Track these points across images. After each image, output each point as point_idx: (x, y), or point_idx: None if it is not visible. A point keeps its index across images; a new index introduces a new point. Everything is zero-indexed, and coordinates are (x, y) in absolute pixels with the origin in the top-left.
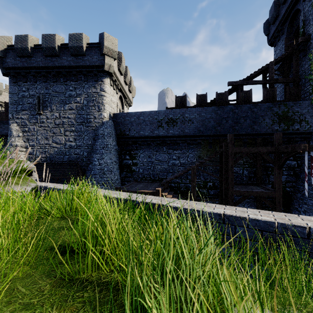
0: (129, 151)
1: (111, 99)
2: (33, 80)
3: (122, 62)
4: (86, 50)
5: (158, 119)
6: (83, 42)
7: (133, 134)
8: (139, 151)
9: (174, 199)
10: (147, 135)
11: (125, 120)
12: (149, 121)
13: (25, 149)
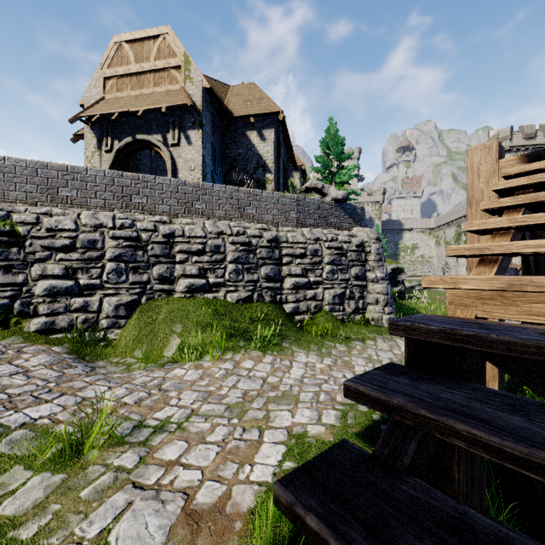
0: None
1: None
2: None
3: None
4: None
5: None
6: None
7: None
8: None
9: (147, 175)
10: None
11: None
12: None
13: None
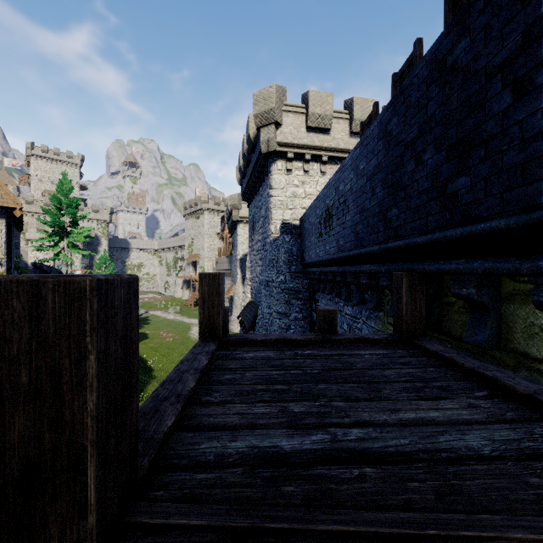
0: (314, 294)
1: (295, 192)
2: (250, 201)
3: (308, 110)
4: (257, 134)
5: (319, 215)
6: (250, 128)
7: (306, 257)
8: (319, 295)
9: None
10: (313, 259)
11: (304, 229)
12: (314, 223)
13: (251, 283)
